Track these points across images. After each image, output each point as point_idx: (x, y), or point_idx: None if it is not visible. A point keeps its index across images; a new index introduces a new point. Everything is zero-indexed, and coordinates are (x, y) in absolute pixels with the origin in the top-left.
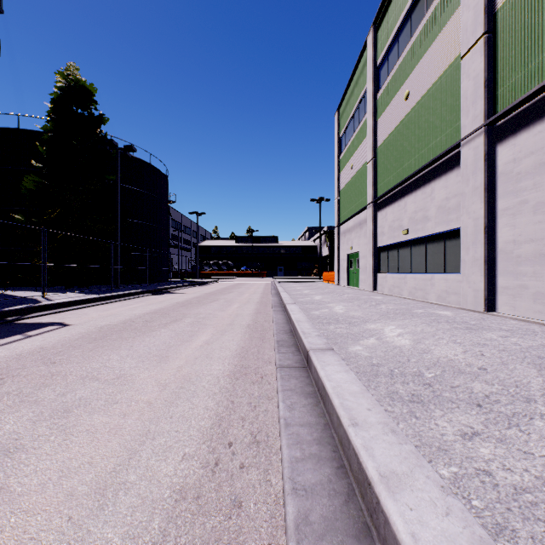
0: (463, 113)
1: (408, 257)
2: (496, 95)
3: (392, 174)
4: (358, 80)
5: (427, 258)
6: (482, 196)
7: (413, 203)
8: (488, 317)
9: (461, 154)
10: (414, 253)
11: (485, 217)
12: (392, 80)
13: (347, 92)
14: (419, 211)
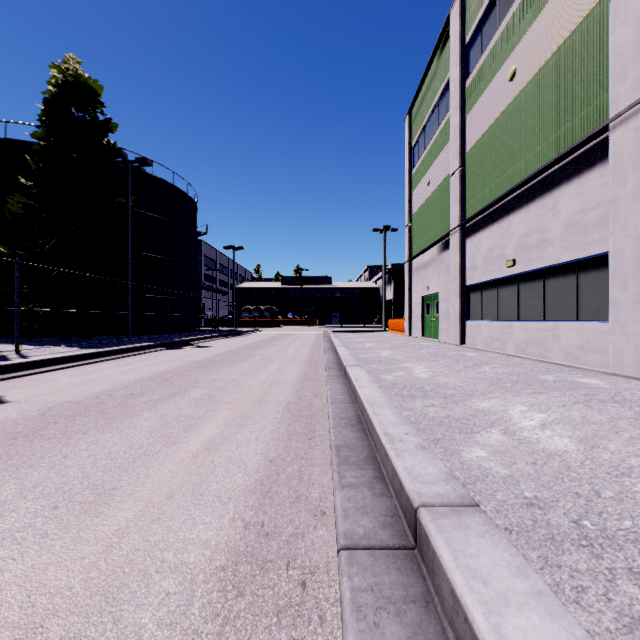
0: (615, 78)
1: (513, 298)
2: None
3: (488, 185)
4: (438, 69)
5: (545, 299)
6: None
7: (523, 223)
8: None
9: (610, 141)
10: (523, 292)
11: None
12: (488, 58)
13: (422, 88)
14: (533, 233)
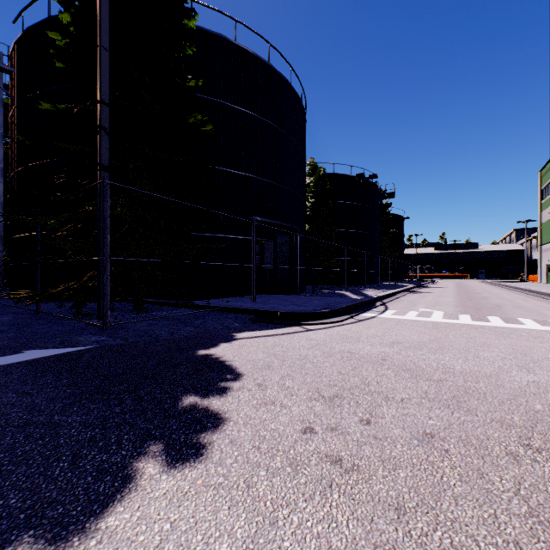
0: None
1: None
2: None
3: None
4: None
5: None
6: None
7: None
8: None
9: None
10: None
11: None
12: None
13: (546, 166)
14: None
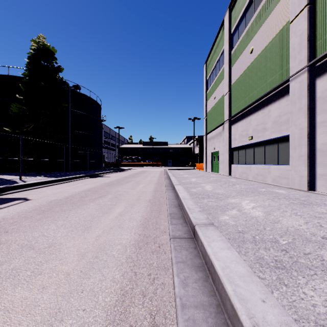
0: (292, 59)
1: (252, 154)
2: (315, 46)
3: (241, 101)
4: (219, 43)
5: (265, 155)
6: (305, 113)
7: (255, 120)
8: (311, 194)
9: (290, 86)
10: (256, 151)
11: (308, 127)
12: (241, 41)
13: (212, 51)
14: (260, 124)
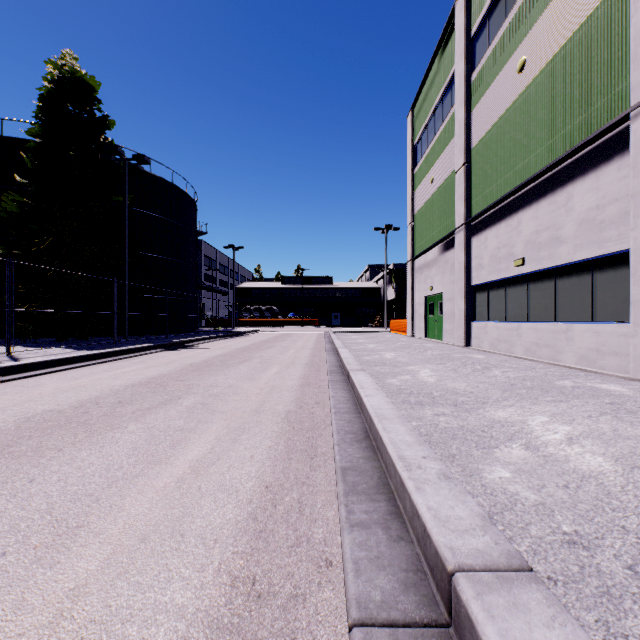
0: (637, 64)
1: (523, 299)
2: None
3: (495, 182)
4: (442, 63)
5: (557, 299)
6: None
7: (533, 220)
8: None
9: (631, 131)
10: (533, 292)
11: None
12: (495, 50)
13: (425, 83)
14: (544, 230)
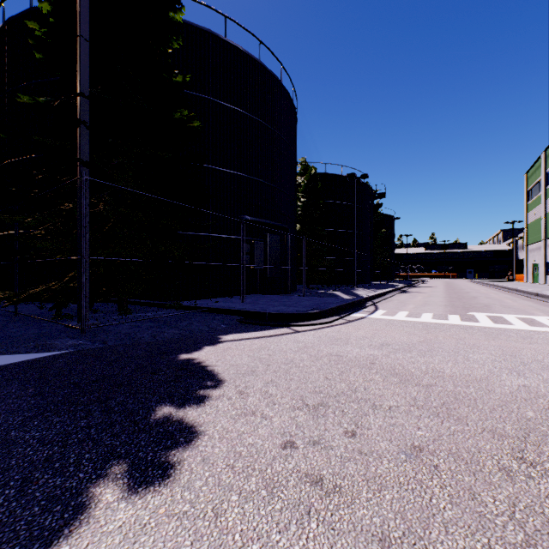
0: None
1: None
2: None
3: None
4: (538, 168)
5: None
6: None
7: None
8: None
9: None
10: None
11: None
12: None
13: (532, 168)
14: None
